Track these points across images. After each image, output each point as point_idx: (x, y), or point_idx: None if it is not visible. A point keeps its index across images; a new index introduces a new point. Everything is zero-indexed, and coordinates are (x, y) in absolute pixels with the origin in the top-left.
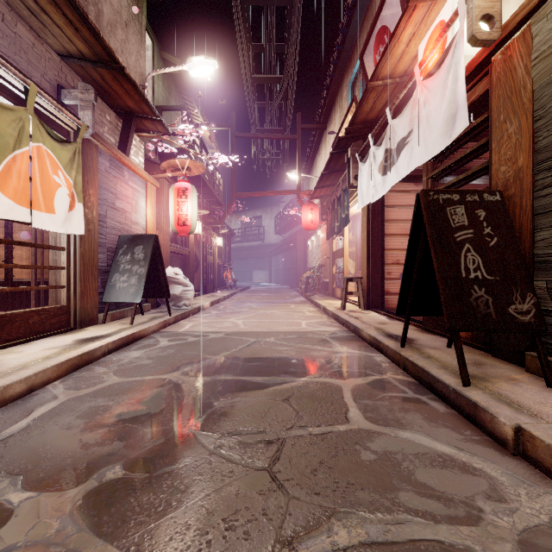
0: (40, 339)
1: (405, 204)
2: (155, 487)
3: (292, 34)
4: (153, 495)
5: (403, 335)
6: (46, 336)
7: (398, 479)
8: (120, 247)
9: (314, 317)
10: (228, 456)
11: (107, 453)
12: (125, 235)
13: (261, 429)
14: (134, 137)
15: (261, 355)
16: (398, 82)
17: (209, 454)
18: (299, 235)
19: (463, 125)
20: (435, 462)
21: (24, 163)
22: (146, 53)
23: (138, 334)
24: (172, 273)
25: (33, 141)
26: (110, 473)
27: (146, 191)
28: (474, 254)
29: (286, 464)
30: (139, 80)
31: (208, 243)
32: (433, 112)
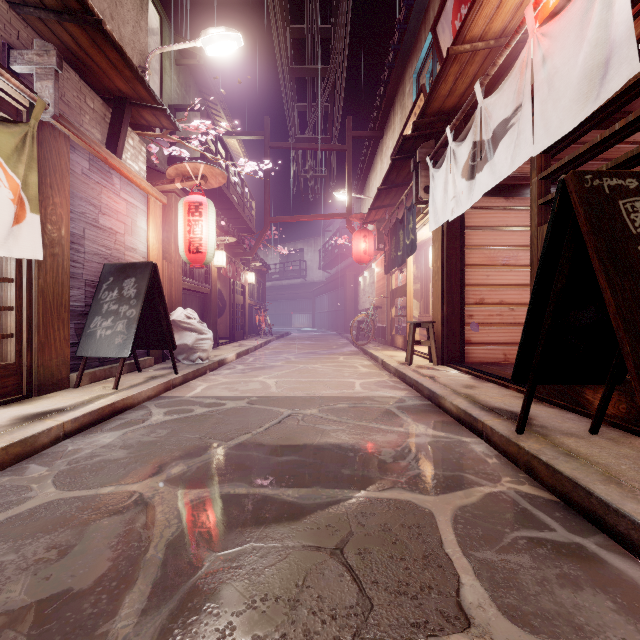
0: None
1: (492, 225)
2: None
3: (341, 7)
4: None
5: (522, 415)
6: None
7: None
8: (104, 281)
9: (370, 375)
10: None
11: None
12: (112, 264)
13: None
14: (132, 135)
15: (297, 441)
16: (492, 46)
17: None
18: (349, 270)
19: (626, 73)
20: None
21: None
22: (150, 30)
23: (121, 403)
24: (182, 317)
25: None
26: None
27: (147, 207)
28: None
29: None
30: (138, 60)
31: (236, 279)
32: (561, 68)
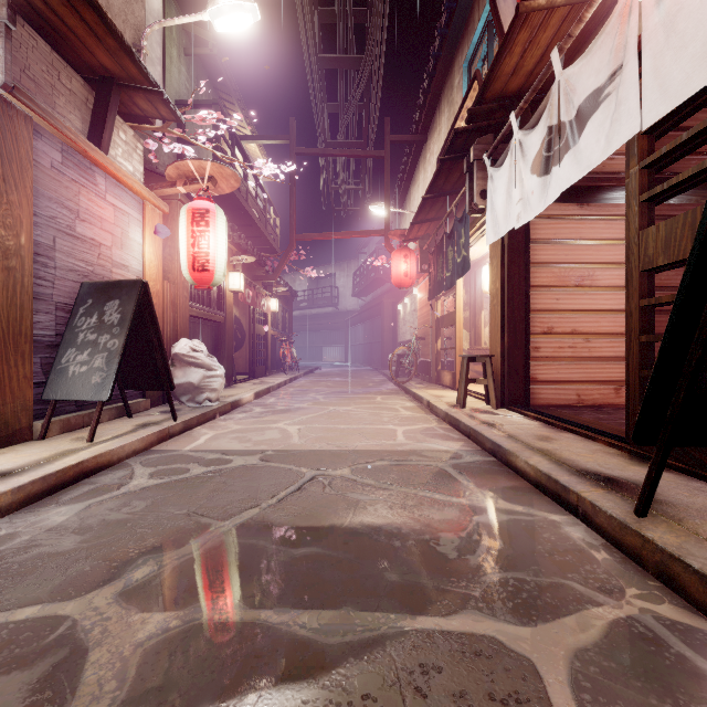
0: None
1: (563, 238)
2: None
3: None
4: None
5: (646, 491)
6: None
7: None
8: (81, 303)
9: (415, 420)
10: None
11: None
12: (91, 283)
13: None
14: (124, 128)
15: (321, 521)
16: (573, 2)
17: None
18: (386, 296)
19: None
20: None
21: None
22: (150, 5)
23: (93, 462)
24: (186, 349)
25: None
26: None
27: (143, 215)
28: None
29: None
30: (132, 36)
31: (256, 306)
32: (688, 2)
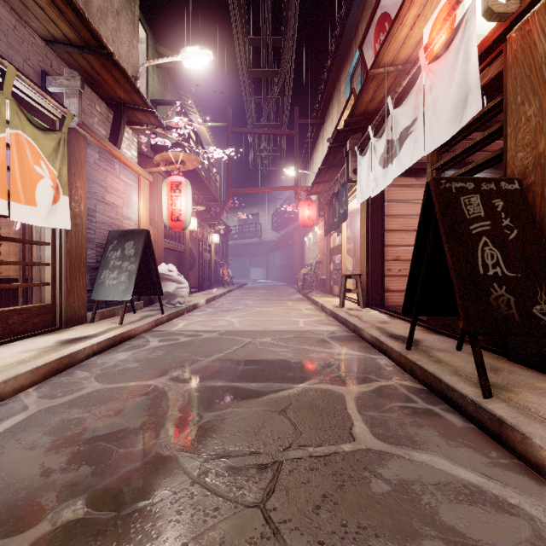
0: (21, 340)
1: (406, 199)
2: (121, 533)
3: (289, 26)
4: (116, 545)
5: (409, 337)
6: (27, 337)
7: (419, 521)
8: (110, 243)
9: (312, 315)
10: (213, 487)
11: (70, 482)
12: (115, 231)
13: (254, 450)
14: (127, 130)
15: (256, 358)
16: (400, 69)
17: (191, 484)
18: (296, 231)
19: (475, 108)
20: (461, 496)
21: (1, 151)
22: (139, 45)
23: (127, 334)
24: (165, 270)
25: (11, 127)
26: (69, 511)
27: (138, 185)
28: (493, 249)
29: (283, 498)
30: (131, 71)
31: (204, 240)
32: (440, 97)
